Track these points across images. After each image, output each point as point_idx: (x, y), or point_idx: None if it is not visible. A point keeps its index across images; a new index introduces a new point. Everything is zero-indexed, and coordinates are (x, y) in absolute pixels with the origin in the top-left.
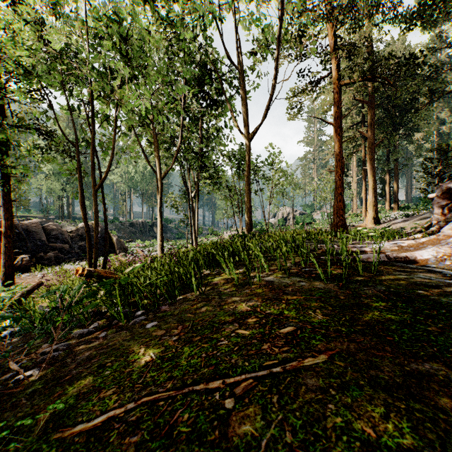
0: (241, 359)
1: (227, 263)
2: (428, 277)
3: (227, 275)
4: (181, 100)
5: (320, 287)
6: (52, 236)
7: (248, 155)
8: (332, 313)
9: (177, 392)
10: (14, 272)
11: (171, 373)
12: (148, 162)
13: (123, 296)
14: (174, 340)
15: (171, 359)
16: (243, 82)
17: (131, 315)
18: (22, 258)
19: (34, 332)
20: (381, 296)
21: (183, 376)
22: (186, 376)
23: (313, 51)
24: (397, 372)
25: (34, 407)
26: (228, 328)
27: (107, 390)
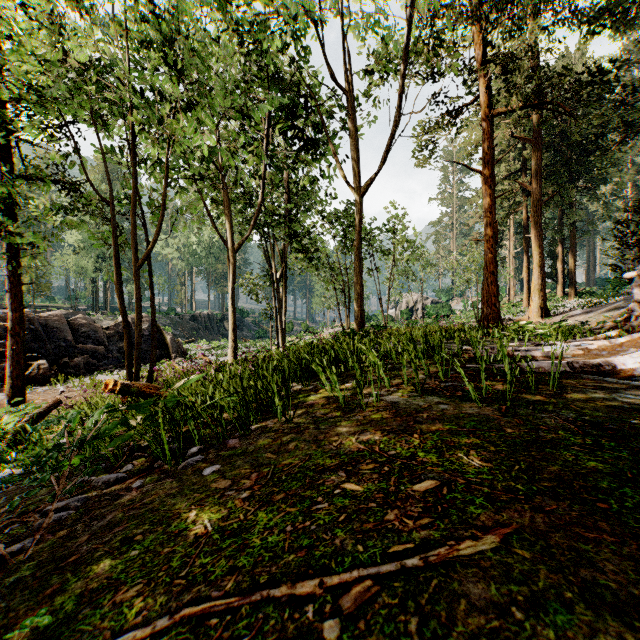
0: (351, 538)
1: (328, 374)
2: (639, 397)
3: (328, 392)
4: (262, 140)
5: (471, 413)
6: (81, 335)
7: (359, 216)
8: (497, 458)
9: (242, 599)
10: (25, 386)
11: (234, 560)
12: (216, 228)
13: (169, 425)
14: (243, 499)
15: (236, 534)
16: (351, 111)
17: (183, 453)
18: (38, 365)
19: (24, 484)
20: (572, 429)
21: (253, 568)
22: (259, 567)
23: (452, 66)
24: (629, 574)
25: (10, 613)
26: (329, 480)
27: (129, 588)
